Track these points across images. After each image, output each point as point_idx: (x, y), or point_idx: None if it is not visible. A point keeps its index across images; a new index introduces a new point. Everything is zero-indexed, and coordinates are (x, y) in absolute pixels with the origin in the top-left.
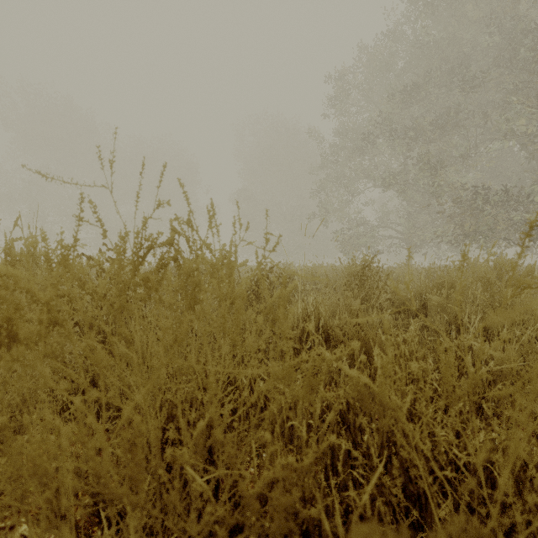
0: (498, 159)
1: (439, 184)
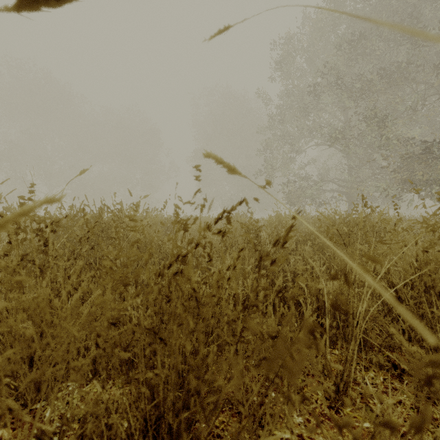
0: (436, 116)
1: (388, 136)
